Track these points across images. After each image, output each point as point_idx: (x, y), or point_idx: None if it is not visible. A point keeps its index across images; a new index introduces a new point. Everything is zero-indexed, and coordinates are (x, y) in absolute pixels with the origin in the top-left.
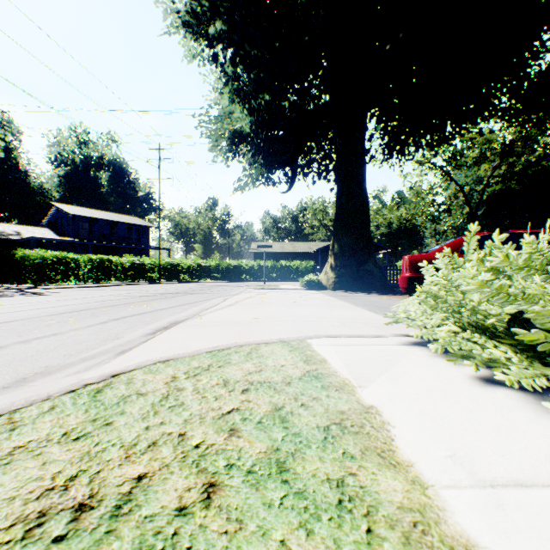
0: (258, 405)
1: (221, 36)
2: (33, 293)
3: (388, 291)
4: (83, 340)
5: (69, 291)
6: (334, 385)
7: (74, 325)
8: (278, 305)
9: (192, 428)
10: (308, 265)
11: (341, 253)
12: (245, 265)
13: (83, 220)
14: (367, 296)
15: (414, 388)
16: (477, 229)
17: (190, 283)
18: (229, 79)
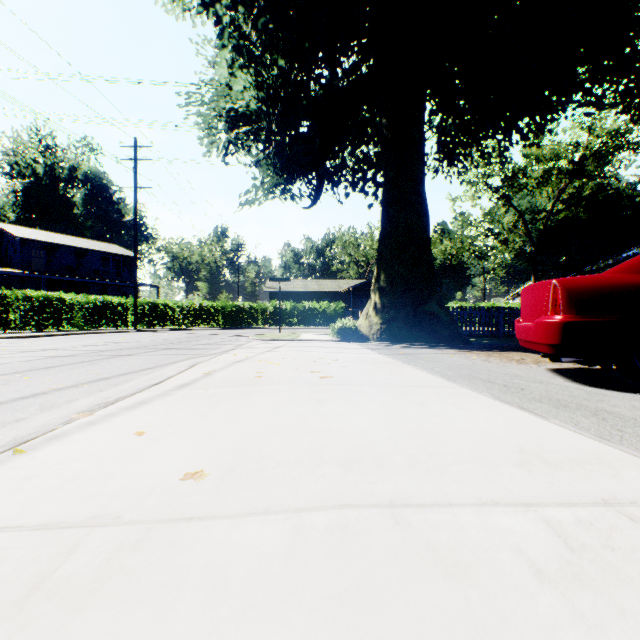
0: None
1: None
2: None
3: (461, 344)
4: None
5: None
6: None
7: None
8: (290, 387)
9: None
10: (337, 308)
11: (390, 287)
12: (257, 308)
13: (37, 246)
14: (440, 353)
15: None
16: None
17: (179, 330)
18: (224, 28)
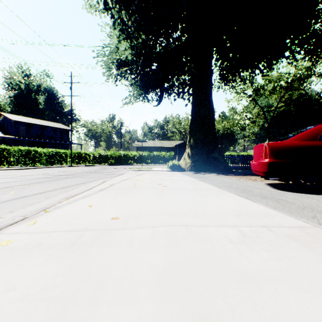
0: None
1: None
2: None
3: (229, 172)
4: None
5: None
6: None
7: None
8: (149, 190)
9: None
10: (170, 155)
11: (195, 145)
12: (130, 155)
13: (22, 124)
14: (218, 176)
15: None
16: None
17: (93, 166)
18: (115, 21)
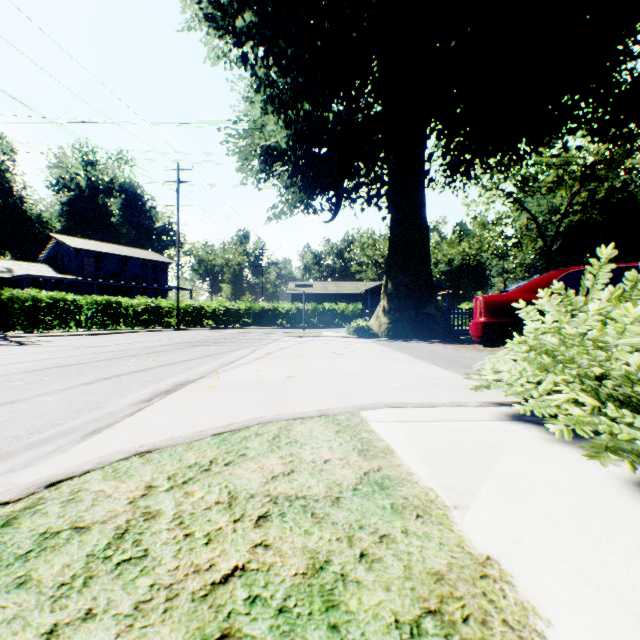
0: (282, 557)
1: (250, 30)
2: (19, 342)
3: (452, 340)
4: (47, 412)
5: (64, 340)
6: (413, 504)
7: (46, 387)
8: (320, 358)
9: (142, 632)
10: (355, 309)
11: (396, 293)
12: (281, 309)
13: (88, 255)
14: (428, 345)
15: (548, 511)
16: (612, 252)
17: (215, 329)
18: (260, 84)
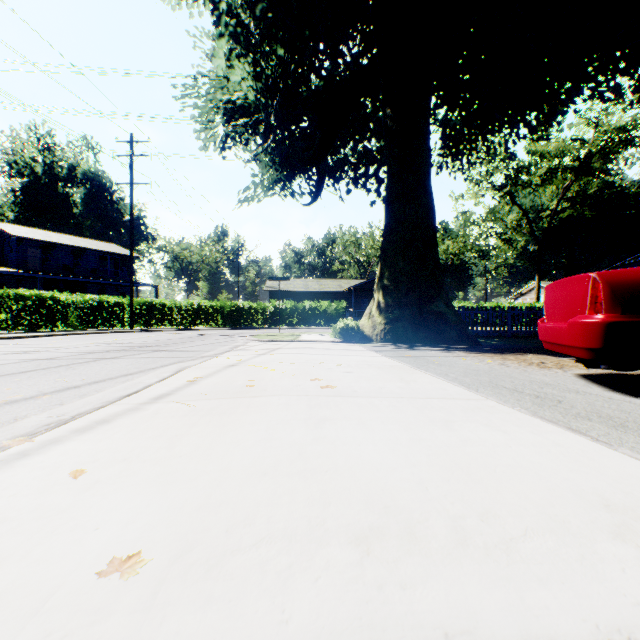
0: None
1: None
2: None
3: (469, 345)
4: None
5: None
6: None
7: None
8: (286, 401)
9: None
10: (338, 308)
11: (395, 285)
12: (256, 307)
13: (33, 245)
14: (451, 355)
15: None
16: None
17: (177, 330)
18: (221, 15)
